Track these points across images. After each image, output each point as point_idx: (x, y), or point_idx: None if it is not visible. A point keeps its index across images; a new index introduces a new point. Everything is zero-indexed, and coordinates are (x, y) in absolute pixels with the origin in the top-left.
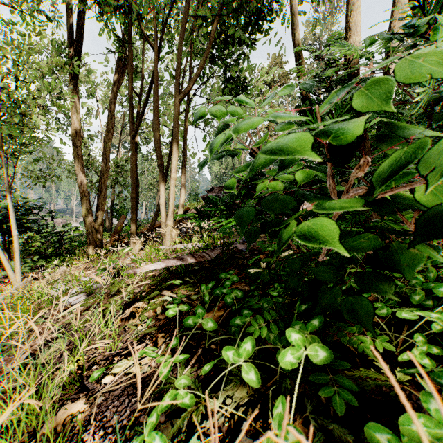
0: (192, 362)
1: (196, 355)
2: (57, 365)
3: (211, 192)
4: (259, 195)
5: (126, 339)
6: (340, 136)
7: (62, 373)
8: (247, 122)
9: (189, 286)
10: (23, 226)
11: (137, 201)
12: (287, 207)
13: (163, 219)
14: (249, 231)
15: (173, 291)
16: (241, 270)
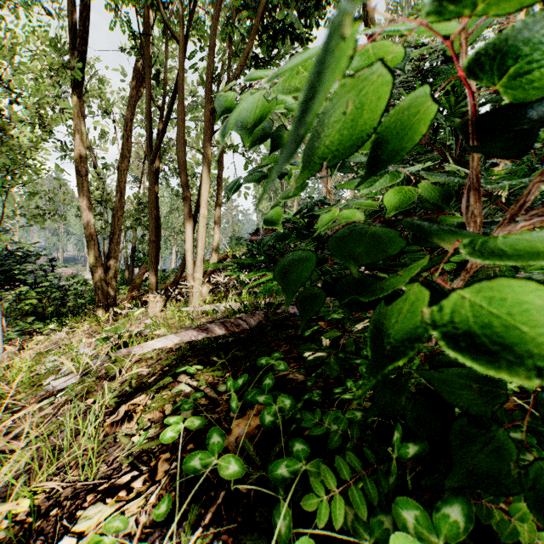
0: (205, 519)
1: (214, 504)
2: (3, 500)
3: (256, 235)
4: (323, 229)
5: (113, 458)
6: (535, 70)
7: (4, 520)
8: (299, 57)
9: (216, 368)
10: (14, 279)
11: (158, 246)
12: (387, 251)
13: (189, 270)
14: (304, 296)
15: (194, 376)
16: (292, 345)
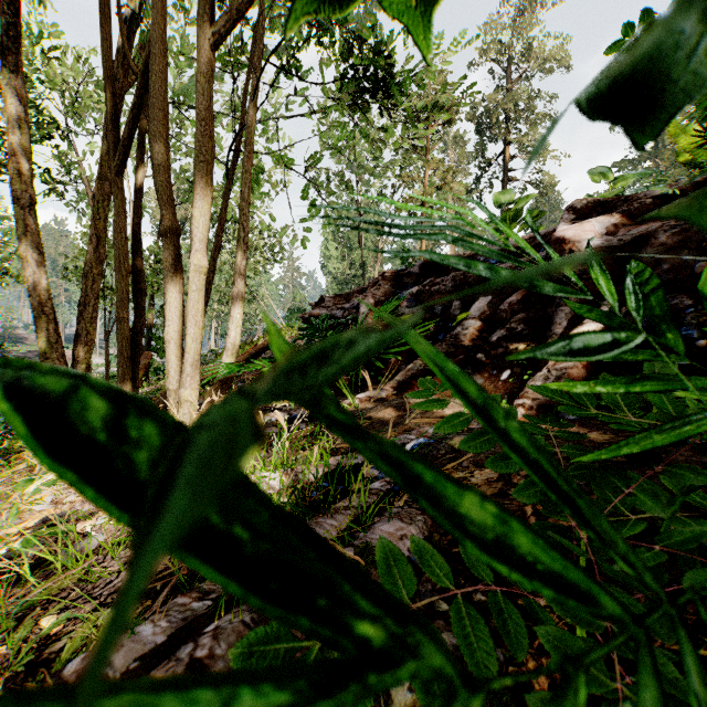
0: None
1: None
2: None
3: (319, 307)
4: None
5: None
6: None
7: None
8: None
9: None
10: None
11: (139, 327)
12: None
13: (170, 382)
14: None
15: None
16: None
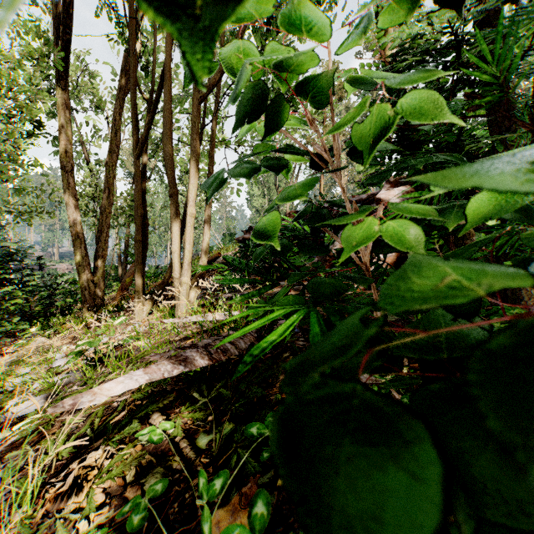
0: None
1: None
2: None
3: (249, 233)
4: (397, 290)
5: None
6: None
7: None
8: None
9: (197, 408)
10: None
11: (145, 245)
12: None
13: (175, 274)
14: None
15: (170, 416)
16: None
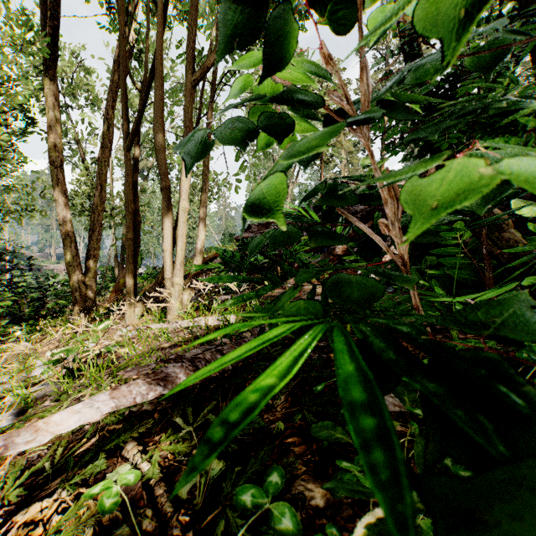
0: None
1: None
2: None
3: (248, 232)
4: None
5: None
6: None
7: None
8: None
9: (180, 437)
10: None
11: (137, 244)
12: None
13: (167, 274)
14: None
15: (147, 447)
16: (296, 397)
